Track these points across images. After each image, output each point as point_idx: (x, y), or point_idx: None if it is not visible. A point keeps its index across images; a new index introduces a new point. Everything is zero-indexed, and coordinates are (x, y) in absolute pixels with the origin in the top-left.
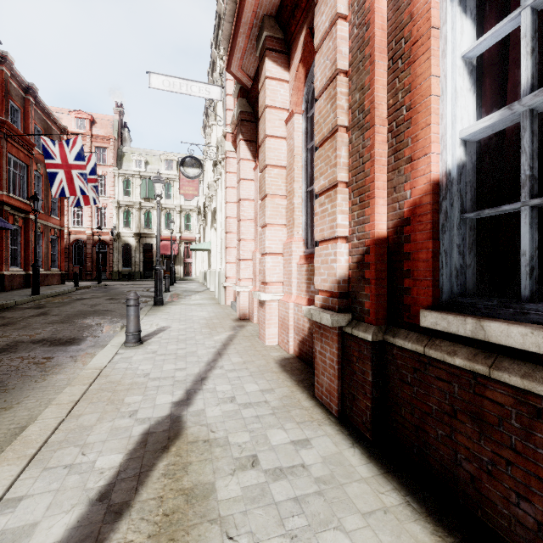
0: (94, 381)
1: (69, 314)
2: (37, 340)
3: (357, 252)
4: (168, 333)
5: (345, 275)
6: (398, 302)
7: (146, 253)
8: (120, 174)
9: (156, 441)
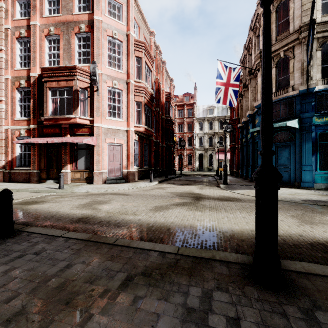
0: None
1: None
2: None
3: (6, 162)
4: None
5: (4, 164)
6: (12, 167)
7: None
8: None
9: None
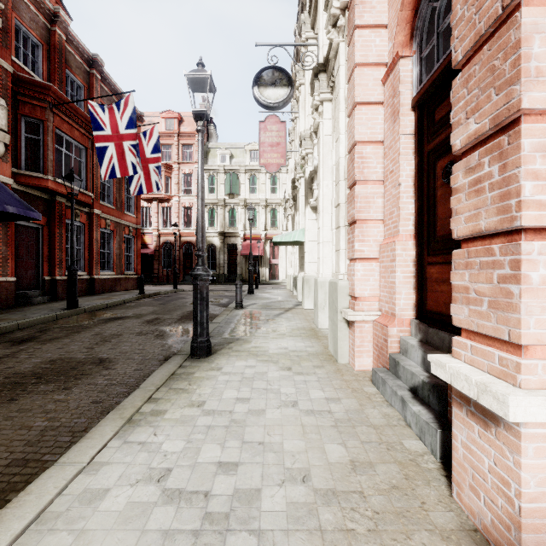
0: None
1: (17, 374)
2: None
3: None
4: None
5: None
6: None
7: (230, 254)
8: (205, 170)
9: None
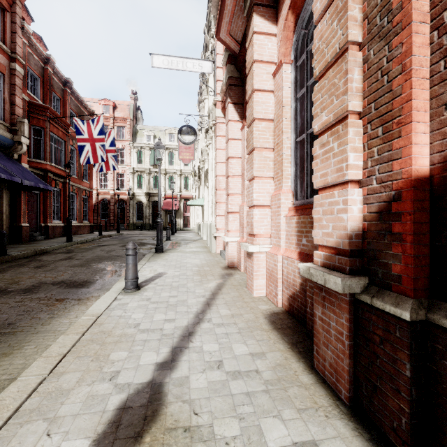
0: (88, 329)
1: (89, 258)
2: (57, 282)
3: (378, 199)
4: (163, 279)
5: (358, 228)
6: None
7: (154, 208)
8: (135, 146)
9: (130, 422)
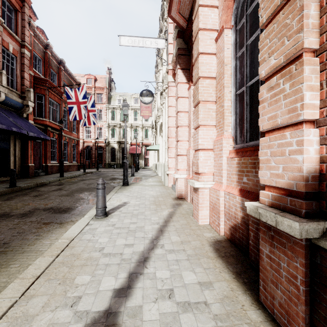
0: (61, 252)
1: (74, 190)
2: (47, 208)
3: None
4: (127, 207)
5: (315, 170)
6: None
7: (123, 152)
8: (109, 108)
9: None
